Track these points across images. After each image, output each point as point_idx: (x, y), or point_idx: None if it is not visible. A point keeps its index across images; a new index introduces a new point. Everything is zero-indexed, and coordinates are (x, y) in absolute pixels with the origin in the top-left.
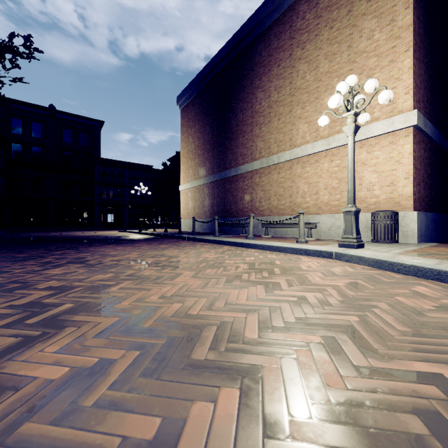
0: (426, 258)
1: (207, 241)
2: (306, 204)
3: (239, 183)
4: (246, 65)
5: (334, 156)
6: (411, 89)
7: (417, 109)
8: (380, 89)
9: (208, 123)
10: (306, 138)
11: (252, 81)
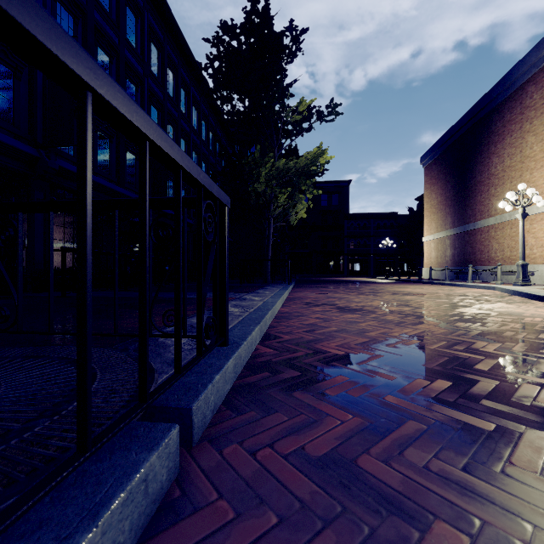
0: (532, 288)
1: (435, 284)
2: (533, 255)
3: (477, 236)
4: (483, 133)
5: None
6: None
7: None
8: (534, 194)
9: (449, 182)
10: None
11: (488, 147)
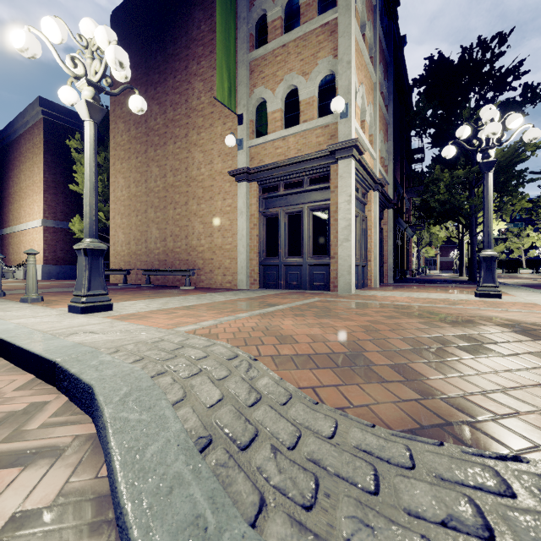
0: None
1: None
2: (24, 259)
3: (4, 241)
4: (7, 158)
5: (30, 233)
6: (43, 209)
7: (52, 217)
8: None
9: None
10: (24, 220)
11: (9, 171)
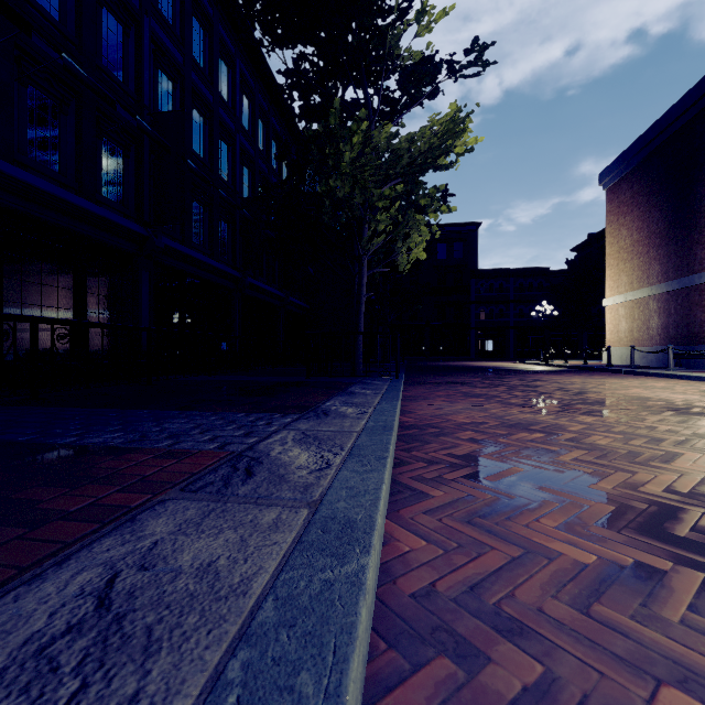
0: None
1: (655, 375)
2: None
3: None
4: None
5: None
6: None
7: None
8: None
9: (656, 206)
10: None
11: None
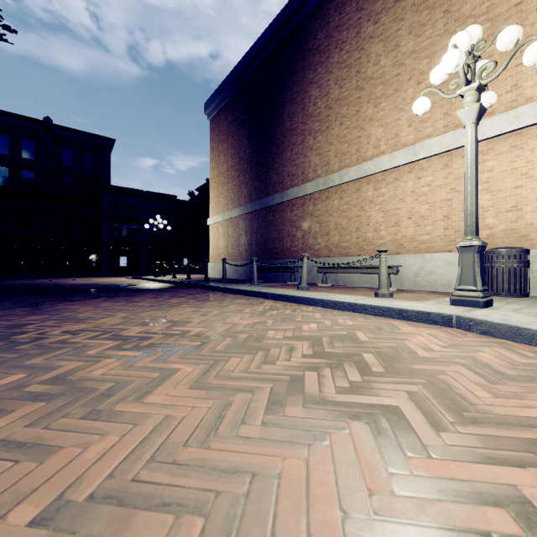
0: None
1: (241, 293)
2: (381, 239)
3: (286, 213)
4: (295, 54)
5: (424, 171)
6: None
7: None
8: (527, 41)
9: (244, 135)
10: (381, 148)
11: (303, 74)
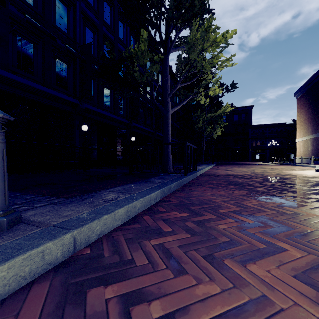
0: None
1: (292, 165)
2: None
3: None
4: None
5: None
6: None
7: None
8: None
9: (309, 108)
10: None
11: None
